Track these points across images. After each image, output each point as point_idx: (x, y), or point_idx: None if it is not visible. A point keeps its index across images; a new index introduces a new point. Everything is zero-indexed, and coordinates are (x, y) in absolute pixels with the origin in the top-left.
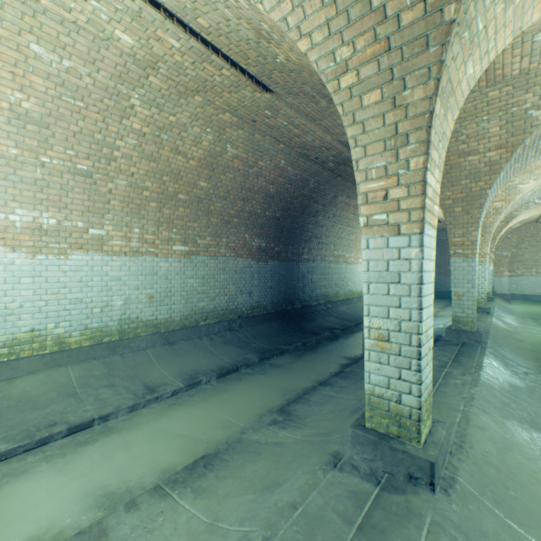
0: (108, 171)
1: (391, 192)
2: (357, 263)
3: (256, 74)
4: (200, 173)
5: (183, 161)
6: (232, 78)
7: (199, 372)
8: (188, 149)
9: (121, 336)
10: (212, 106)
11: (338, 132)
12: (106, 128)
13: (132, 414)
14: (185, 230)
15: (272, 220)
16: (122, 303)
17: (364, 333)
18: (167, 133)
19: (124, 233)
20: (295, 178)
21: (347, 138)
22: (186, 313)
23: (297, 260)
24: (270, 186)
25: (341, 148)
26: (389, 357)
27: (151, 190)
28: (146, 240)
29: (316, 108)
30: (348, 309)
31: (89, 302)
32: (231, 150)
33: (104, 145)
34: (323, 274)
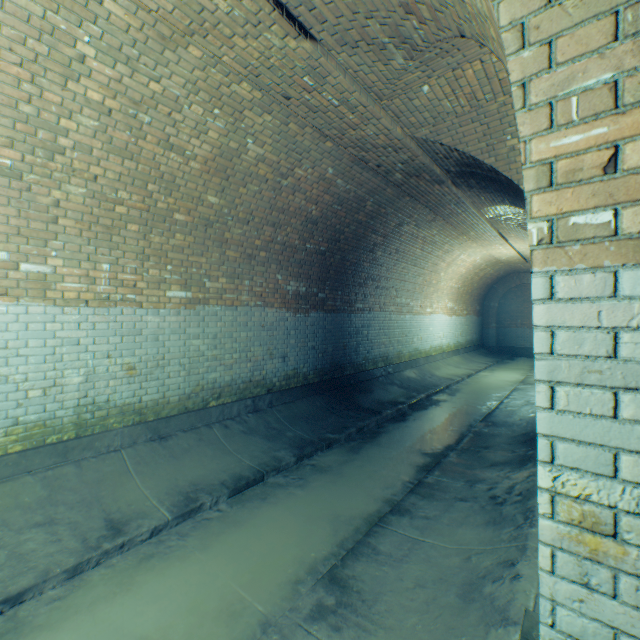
0: (51, 169)
1: (632, 149)
2: (425, 313)
3: (288, 1)
4: (208, 182)
5: (180, 162)
6: (246, 3)
7: (202, 487)
8: (186, 141)
9: (79, 432)
10: (219, 69)
11: (413, 121)
12: (40, 94)
13: (71, 584)
14: (186, 267)
15: (315, 255)
16: (82, 380)
17: (539, 503)
18: (149, 111)
19: (84, 271)
20: (347, 197)
21: (425, 132)
22: (188, 389)
23: (349, 311)
24: (311, 206)
25: (415, 149)
26: (616, 579)
27: (129, 205)
28: (122, 282)
29: (385, 73)
30: (414, 374)
31: (20, 380)
32: (253, 148)
33: (39, 125)
34: (382, 328)
